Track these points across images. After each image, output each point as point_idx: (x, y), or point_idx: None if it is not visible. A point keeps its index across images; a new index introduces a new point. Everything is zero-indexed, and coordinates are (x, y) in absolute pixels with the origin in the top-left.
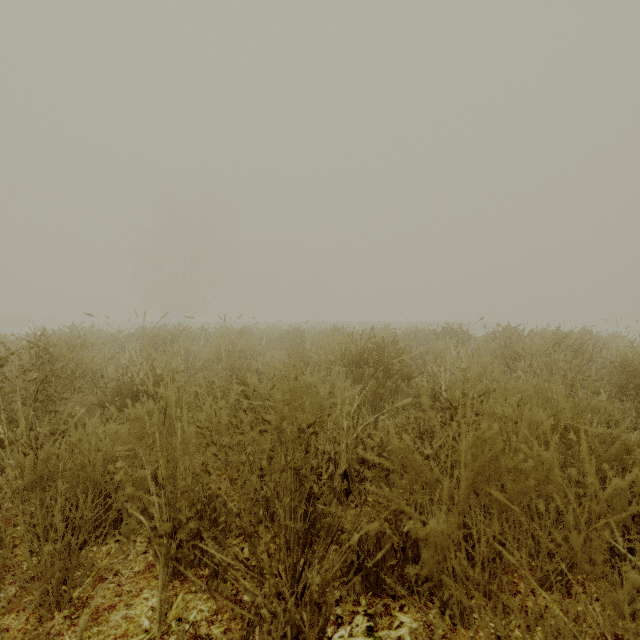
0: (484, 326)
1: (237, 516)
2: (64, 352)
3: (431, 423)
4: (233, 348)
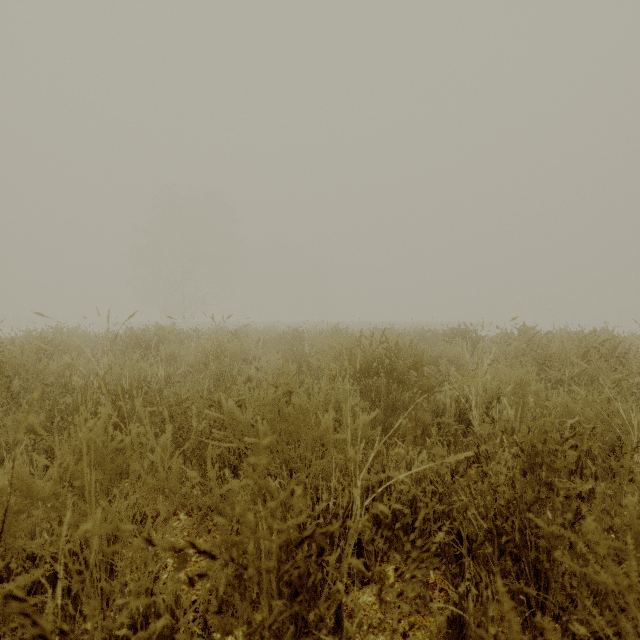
0: (497, 327)
1: (195, 622)
2: (7, 360)
3: (492, 480)
4: (222, 352)
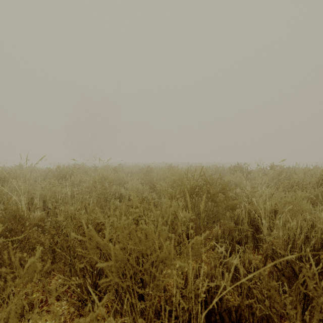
0: (258, 165)
1: None
2: None
3: None
4: (105, 180)
